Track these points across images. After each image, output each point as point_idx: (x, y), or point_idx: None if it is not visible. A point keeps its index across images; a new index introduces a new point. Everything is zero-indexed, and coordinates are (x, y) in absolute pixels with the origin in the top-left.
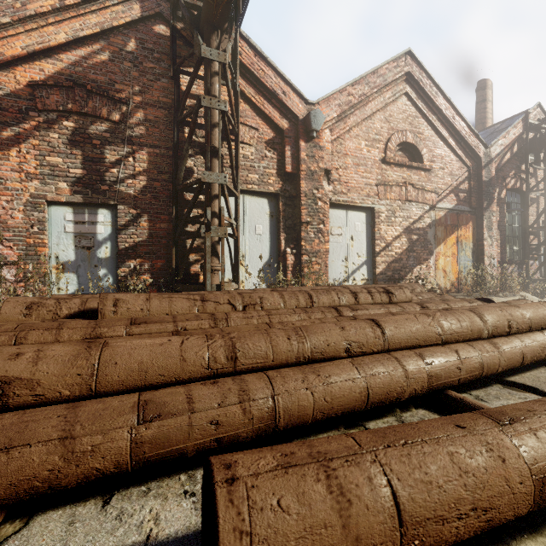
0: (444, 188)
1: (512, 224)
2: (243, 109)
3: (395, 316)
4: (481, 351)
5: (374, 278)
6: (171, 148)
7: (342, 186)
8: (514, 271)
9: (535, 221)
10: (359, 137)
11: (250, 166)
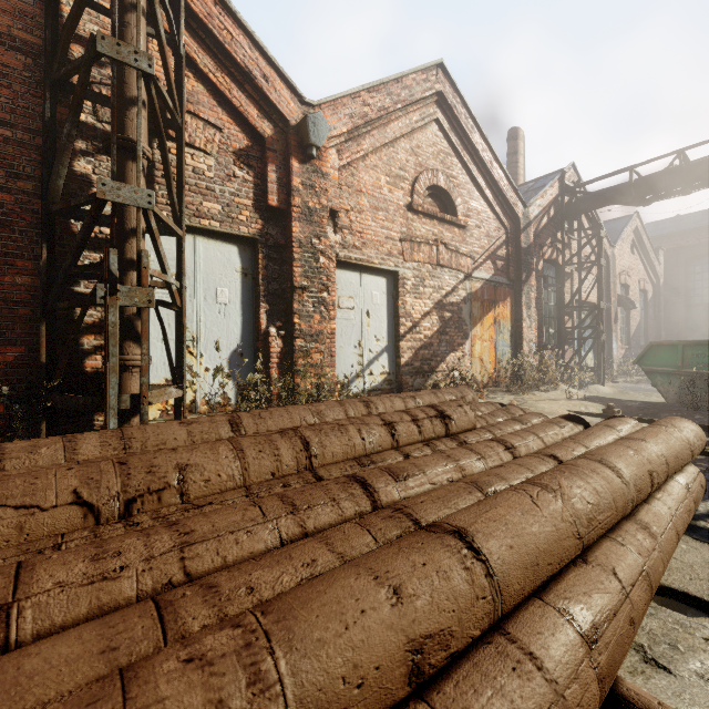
0: (481, 253)
1: (548, 302)
2: (194, 90)
3: (496, 504)
4: (642, 554)
5: (398, 371)
6: (39, 131)
7: (355, 237)
8: (551, 358)
9: (571, 299)
10: (378, 169)
11: (206, 189)
